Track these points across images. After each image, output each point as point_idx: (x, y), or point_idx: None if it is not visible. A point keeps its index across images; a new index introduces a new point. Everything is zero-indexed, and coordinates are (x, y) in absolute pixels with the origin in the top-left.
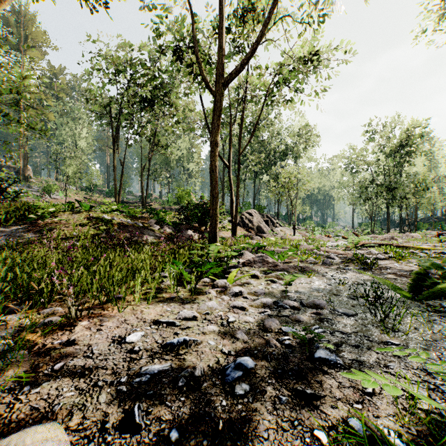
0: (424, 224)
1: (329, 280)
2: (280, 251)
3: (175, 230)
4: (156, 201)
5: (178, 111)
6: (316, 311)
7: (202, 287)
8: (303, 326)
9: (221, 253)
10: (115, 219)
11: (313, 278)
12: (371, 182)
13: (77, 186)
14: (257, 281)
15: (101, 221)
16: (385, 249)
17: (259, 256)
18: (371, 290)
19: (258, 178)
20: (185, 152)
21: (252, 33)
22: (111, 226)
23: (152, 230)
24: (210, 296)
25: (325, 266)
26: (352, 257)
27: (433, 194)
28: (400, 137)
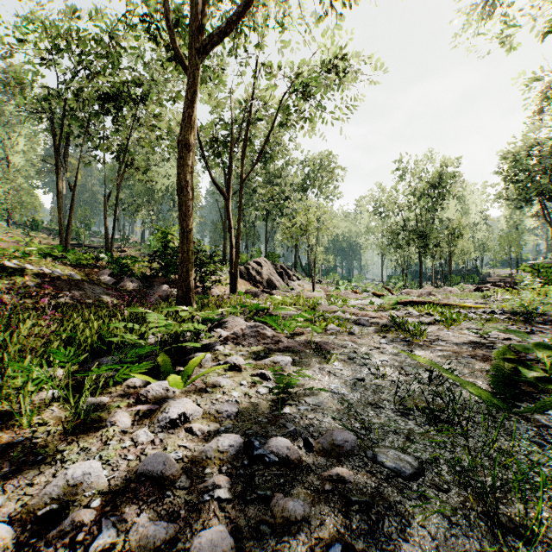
0: (457, 277)
1: (359, 368)
2: (290, 315)
3: (145, 285)
4: (134, 246)
5: (159, 119)
6: (336, 471)
7: (116, 401)
8: (299, 549)
9: (175, 326)
10: (28, 267)
11: (335, 364)
12: (403, 227)
13: (9, 222)
14: (235, 377)
15: (2, 270)
16: (427, 309)
17: (252, 327)
18: (431, 390)
19: (271, 219)
20: (174, 180)
21: (256, 10)
22: (19, 280)
23: (102, 285)
24: (108, 434)
25: (353, 339)
26: (389, 322)
27: (466, 242)
28: (433, 176)
